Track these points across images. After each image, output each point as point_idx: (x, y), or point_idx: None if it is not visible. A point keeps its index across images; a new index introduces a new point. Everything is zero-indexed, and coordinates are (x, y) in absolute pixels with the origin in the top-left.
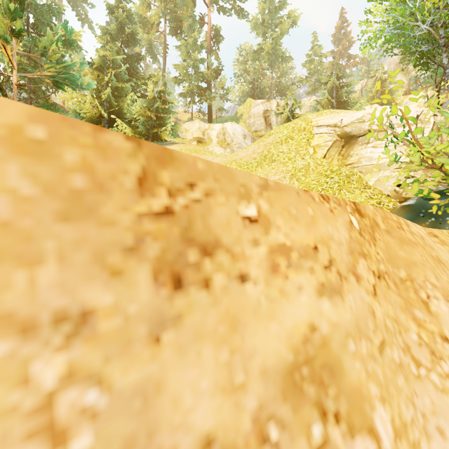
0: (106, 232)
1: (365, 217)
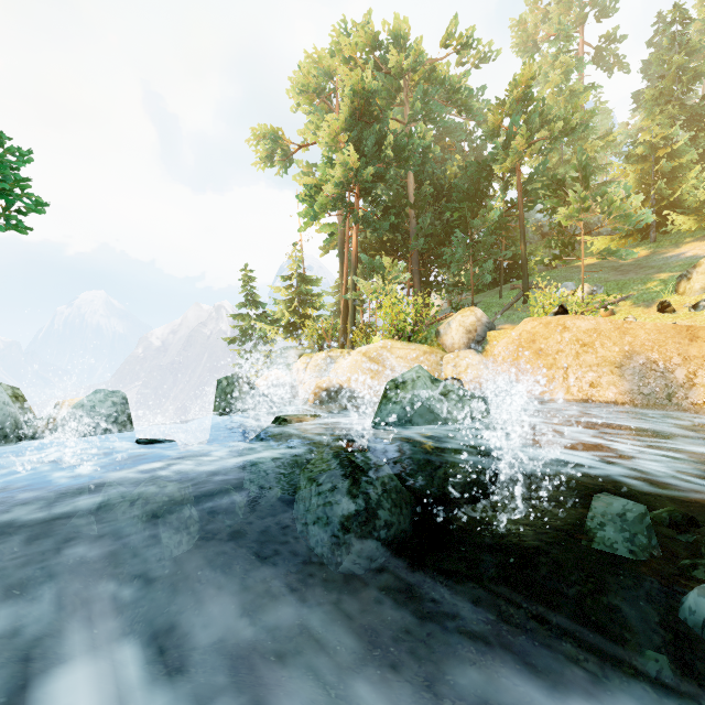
0: (682, 336)
1: None
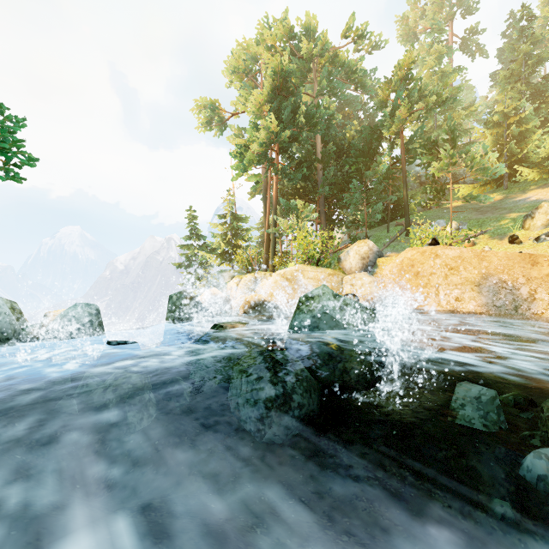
0: (526, 262)
1: None
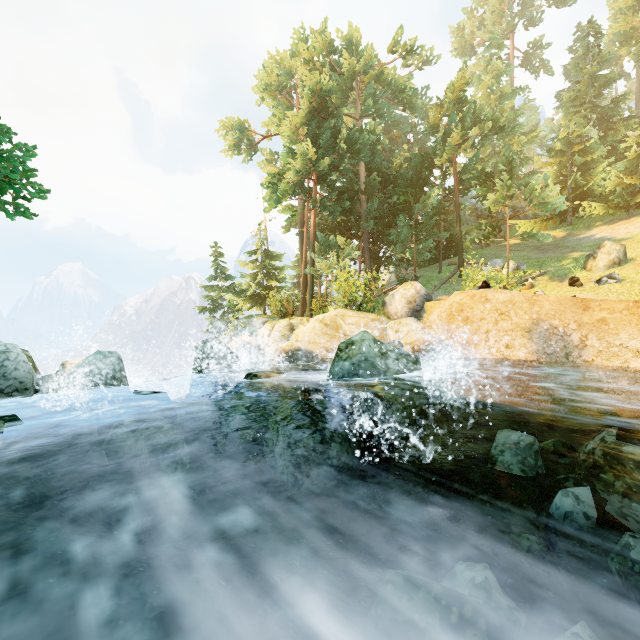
0: (577, 306)
1: (639, 303)
